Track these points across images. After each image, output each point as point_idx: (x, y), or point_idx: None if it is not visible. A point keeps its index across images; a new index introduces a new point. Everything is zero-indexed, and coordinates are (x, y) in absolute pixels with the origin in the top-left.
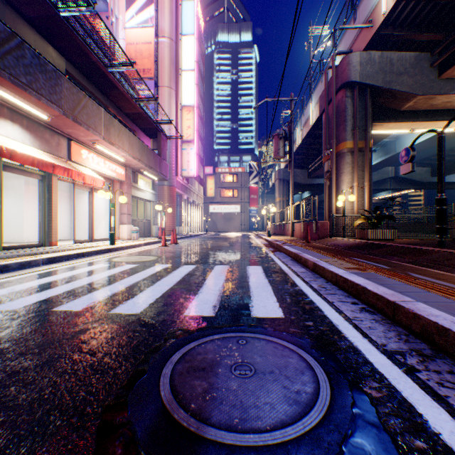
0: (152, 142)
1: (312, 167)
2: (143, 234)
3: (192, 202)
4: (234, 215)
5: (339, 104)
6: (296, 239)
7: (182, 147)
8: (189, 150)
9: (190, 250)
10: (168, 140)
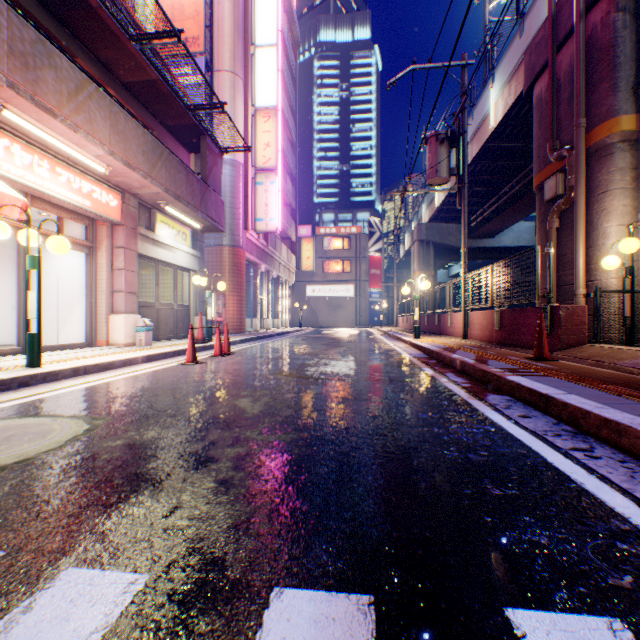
0: (194, 160)
1: (478, 218)
2: (171, 334)
3: (276, 279)
4: (344, 301)
5: (597, 32)
6: (487, 346)
7: (256, 180)
8: (268, 185)
9: (236, 382)
10: (229, 165)
